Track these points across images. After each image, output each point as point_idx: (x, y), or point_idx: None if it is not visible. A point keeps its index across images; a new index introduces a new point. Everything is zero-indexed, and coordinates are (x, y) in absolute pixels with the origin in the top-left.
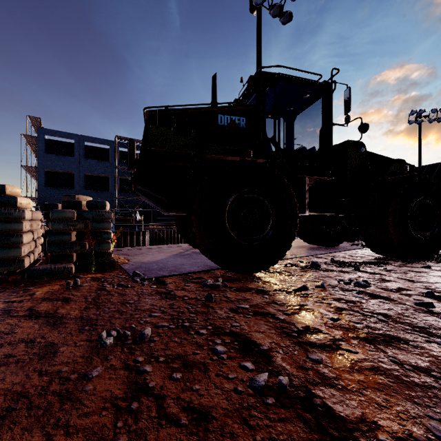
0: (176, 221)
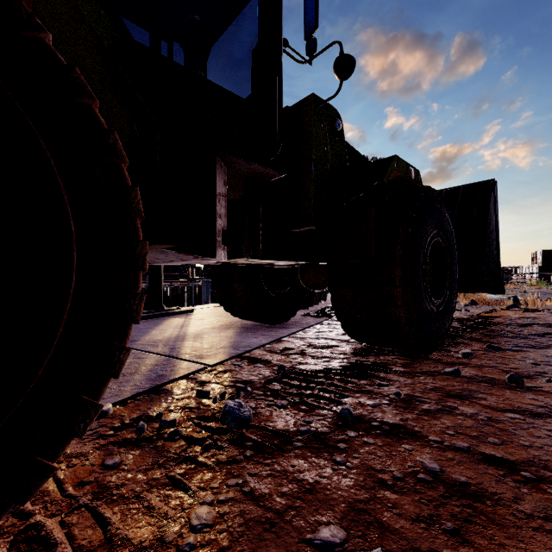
0: None
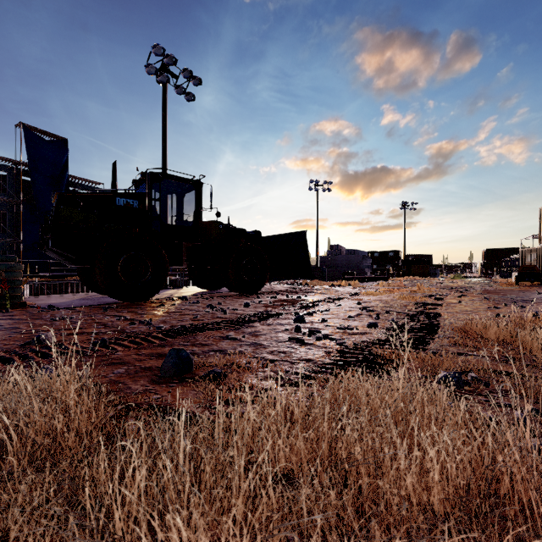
0: (79, 271)
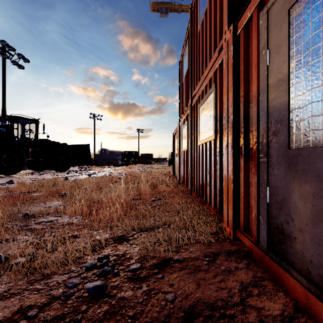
0: None
